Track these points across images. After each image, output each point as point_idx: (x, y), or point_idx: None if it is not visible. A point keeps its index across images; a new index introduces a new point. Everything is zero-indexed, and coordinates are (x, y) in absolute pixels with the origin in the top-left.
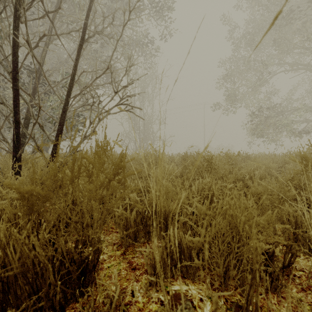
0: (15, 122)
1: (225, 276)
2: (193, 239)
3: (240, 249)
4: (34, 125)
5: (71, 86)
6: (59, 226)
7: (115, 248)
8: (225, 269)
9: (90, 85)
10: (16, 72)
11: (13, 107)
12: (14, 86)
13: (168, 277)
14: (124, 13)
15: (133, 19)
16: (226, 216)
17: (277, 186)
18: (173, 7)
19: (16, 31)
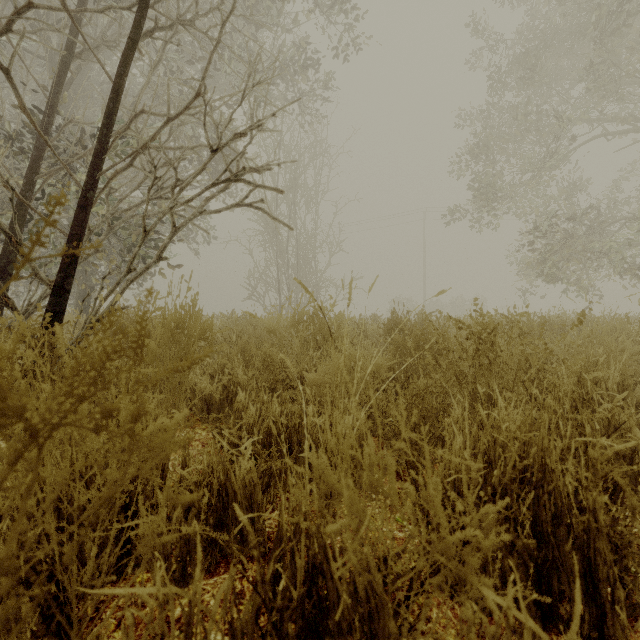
0: None
1: None
2: None
3: None
4: None
5: (103, 140)
6: None
7: None
8: None
9: (153, 139)
10: None
11: None
12: None
13: None
14: None
15: None
16: None
17: None
18: None
19: None
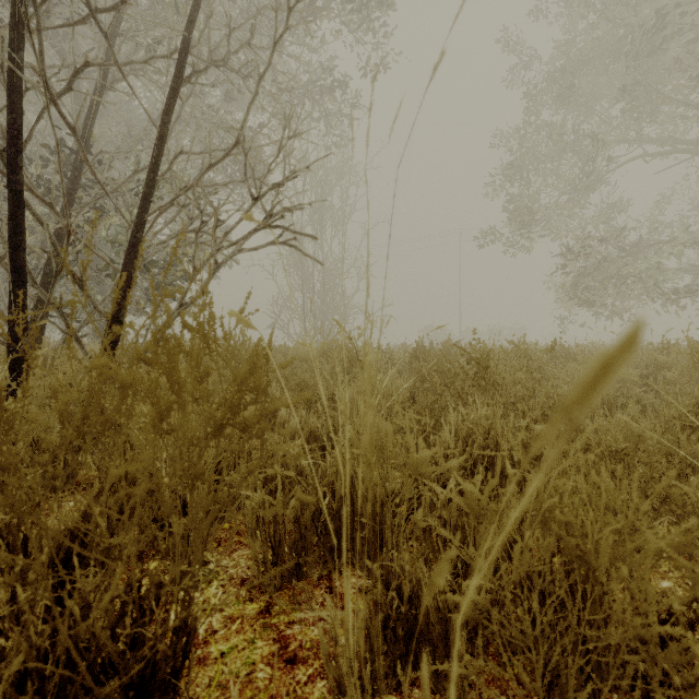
0: (15, 270)
1: (550, 696)
2: (462, 600)
3: (601, 632)
4: (57, 275)
5: (150, 184)
6: (87, 546)
7: (244, 593)
8: (550, 677)
9: (196, 183)
10: (16, 150)
11: (10, 234)
12: (13, 182)
13: (387, 689)
14: (276, 12)
15: (297, 26)
16: (555, 526)
17: (657, 429)
18: (390, 9)
19: (17, 53)
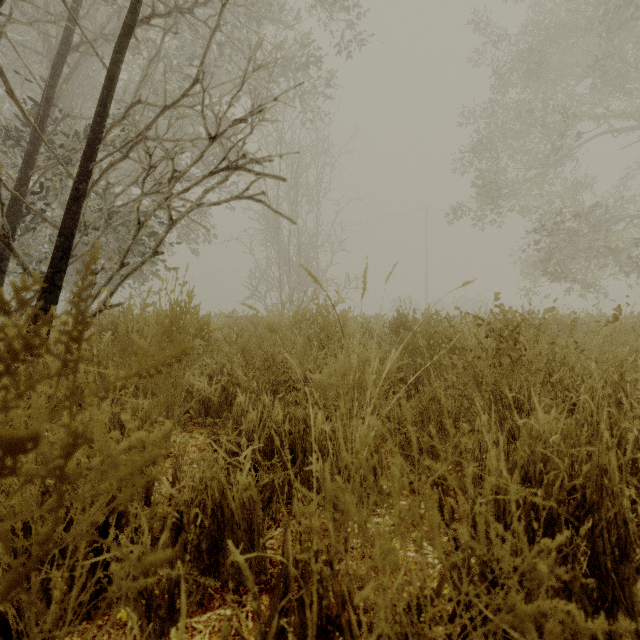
0: None
1: None
2: None
3: None
4: None
5: (97, 129)
6: None
7: None
8: None
9: (149, 128)
10: None
11: None
12: None
13: None
14: None
15: None
16: None
17: None
18: None
19: None
